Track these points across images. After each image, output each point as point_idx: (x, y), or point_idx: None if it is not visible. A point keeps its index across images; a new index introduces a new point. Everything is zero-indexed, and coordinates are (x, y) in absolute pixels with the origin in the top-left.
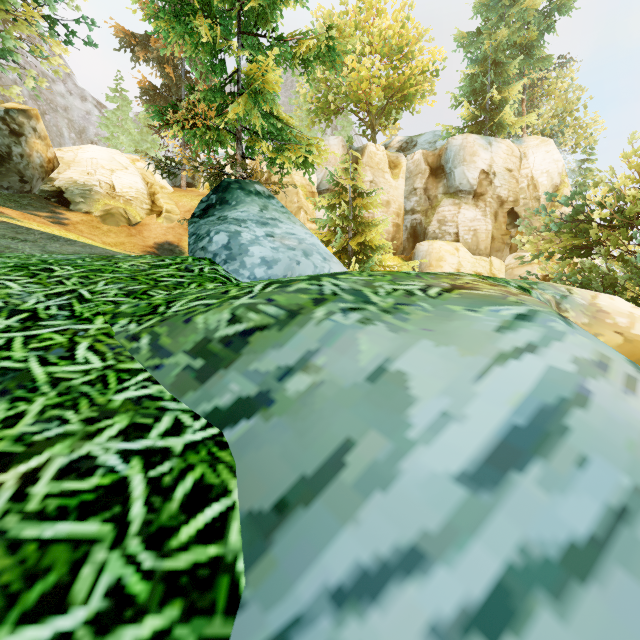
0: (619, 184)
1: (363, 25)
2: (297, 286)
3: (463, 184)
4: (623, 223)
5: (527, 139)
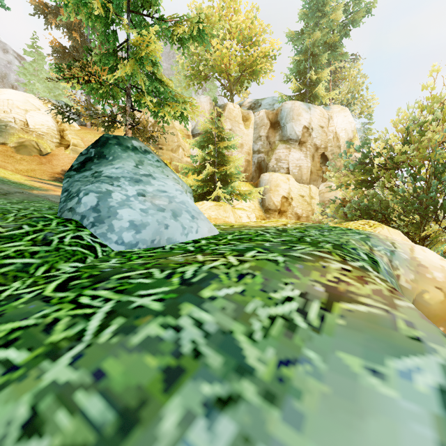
0: (391, 141)
1: (224, 18)
2: (145, 331)
3: (292, 135)
4: (393, 166)
5: (332, 107)
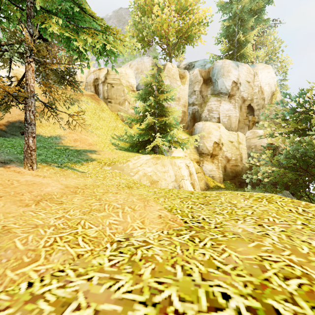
0: None
1: None
2: None
3: (223, 89)
4: None
5: (257, 65)
